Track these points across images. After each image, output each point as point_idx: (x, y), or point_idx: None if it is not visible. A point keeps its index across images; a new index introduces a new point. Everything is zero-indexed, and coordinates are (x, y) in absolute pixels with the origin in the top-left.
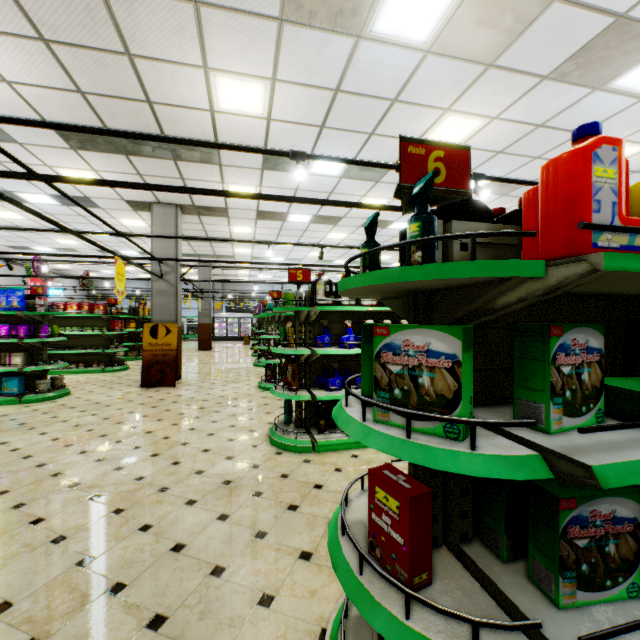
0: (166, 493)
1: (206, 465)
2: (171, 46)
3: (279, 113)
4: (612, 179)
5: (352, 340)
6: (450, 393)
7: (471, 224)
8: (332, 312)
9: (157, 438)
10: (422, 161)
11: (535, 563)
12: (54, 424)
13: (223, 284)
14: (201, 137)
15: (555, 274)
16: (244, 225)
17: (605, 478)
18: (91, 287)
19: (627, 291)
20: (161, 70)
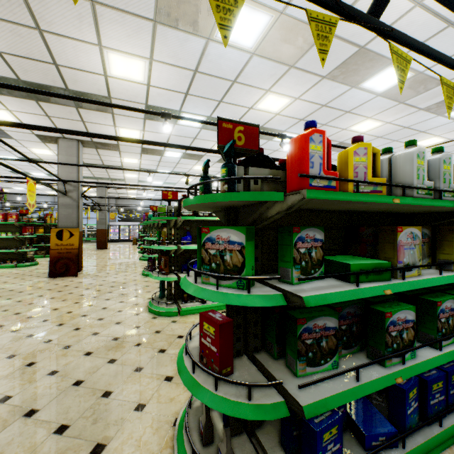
0: (69, 349)
1: (100, 329)
2: (73, 28)
3: (156, 82)
4: (320, 151)
5: None
6: (240, 264)
7: (260, 169)
8: (193, 221)
9: (62, 313)
10: (231, 132)
11: (288, 356)
12: None
13: (116, 200)
14: (97, 93)
15: (290, 199)
16: (132, 157)
17: (308, 302)
18: (4, 200)
19: (342, 209)
20: (65, 43)
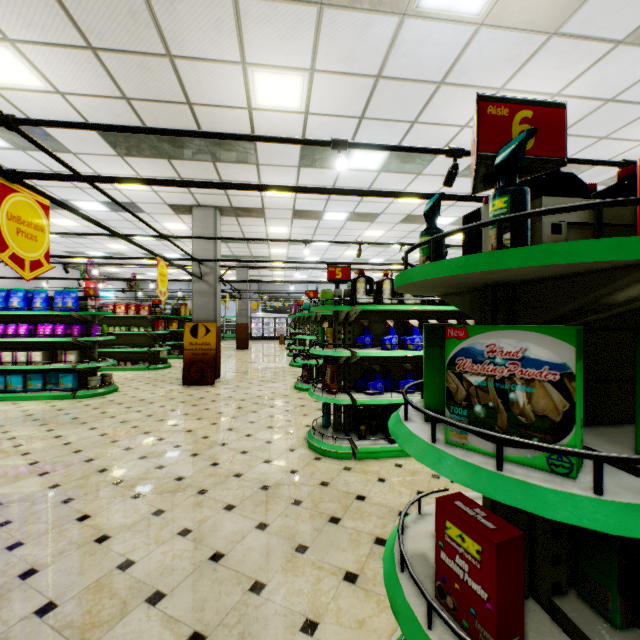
0: (205, 496)
1: (244, 468)
2: (210, 43)
3: (317, 106)
4: None
5: (395, 341)
6: (557, 414)
7: (565, 200)
8: (372, 311)
9: (197, 437)
10: (505, 124)
11: None
12: (103, 419)
13: (259, 285)
14: None
15: None
16: (280, 225)
17: None
18: (138, 289)
19: None
20: (200, 70)
